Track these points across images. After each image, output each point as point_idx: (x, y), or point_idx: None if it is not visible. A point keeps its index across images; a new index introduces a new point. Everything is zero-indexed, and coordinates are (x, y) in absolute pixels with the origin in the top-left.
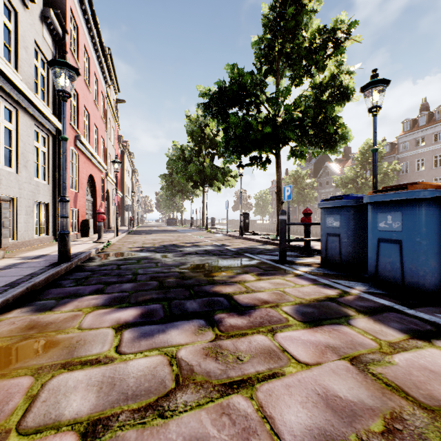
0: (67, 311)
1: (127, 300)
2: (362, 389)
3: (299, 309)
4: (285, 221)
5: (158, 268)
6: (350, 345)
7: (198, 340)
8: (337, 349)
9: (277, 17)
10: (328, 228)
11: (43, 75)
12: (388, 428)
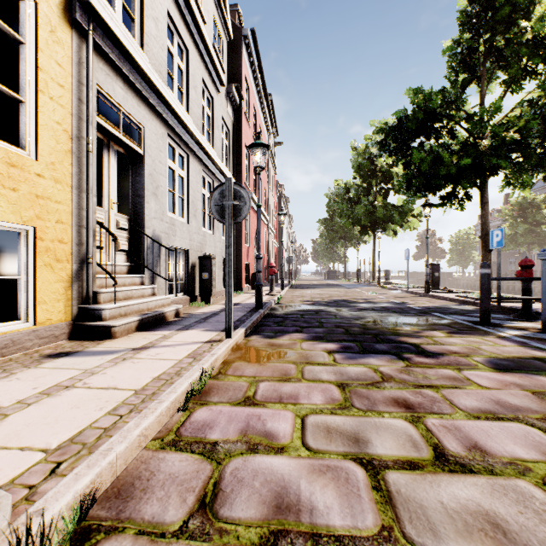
0: (286, 340)
1: (324, 338)
2: (533, 404)
3: (492, 361)
4: (488, 275)
5: (338, 319)
6: (538, 386)
7: (392, 365)
8: (522, 386)
9: (481, 10)
10: None
11: (226, 144)
12: (543, 418)
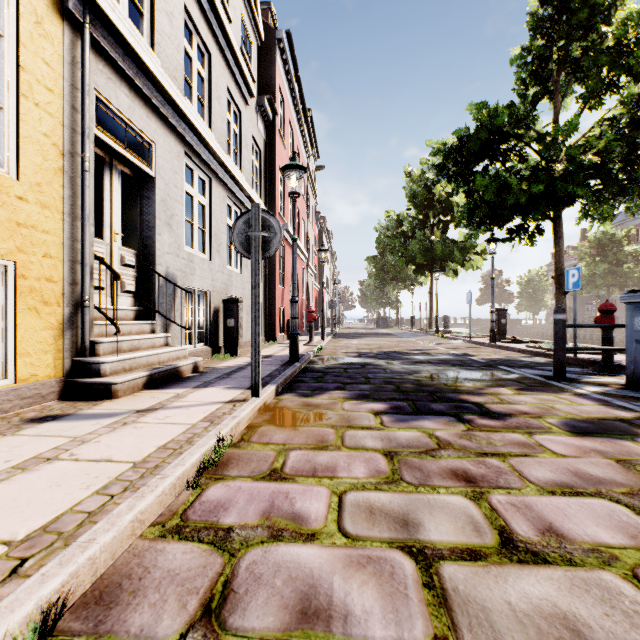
0: (325, 399)
1: (371, 397)
2: (618, 475)
3: (568, 423)
4: (563, 322)
5: (388, 374)
6: (623, 453)
7: (450, 429)
8: (604, 453)
9: (554, 12)
10: (637, 332)
11: (257, 167)
12: (630, 492)
